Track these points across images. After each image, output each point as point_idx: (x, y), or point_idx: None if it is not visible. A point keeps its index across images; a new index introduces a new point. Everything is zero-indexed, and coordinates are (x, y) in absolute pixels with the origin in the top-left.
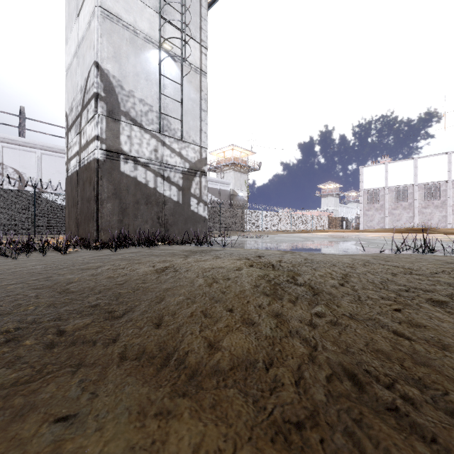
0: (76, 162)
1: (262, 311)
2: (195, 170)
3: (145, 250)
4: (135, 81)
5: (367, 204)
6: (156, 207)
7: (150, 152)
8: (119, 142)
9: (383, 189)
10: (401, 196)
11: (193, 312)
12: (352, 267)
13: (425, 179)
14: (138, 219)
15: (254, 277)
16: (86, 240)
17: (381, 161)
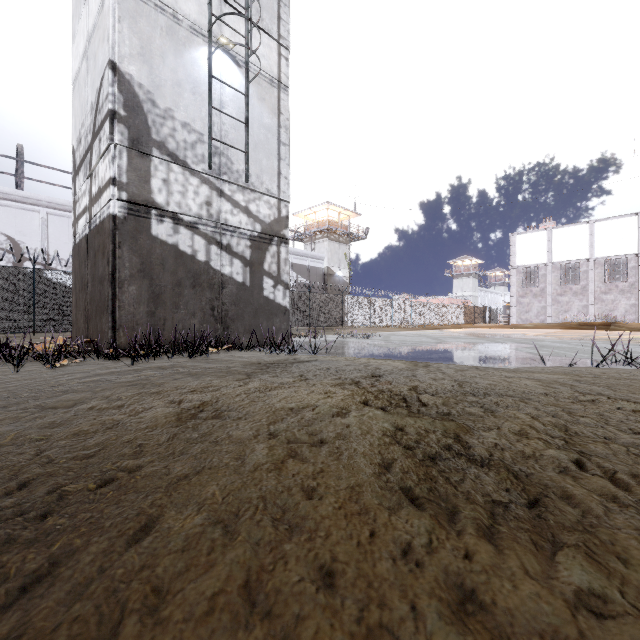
0: (85, 222)
1: (419, 587)
2: (270, 235)
3: (183, 363)
4: (175, 94)
5: (522, 288)
6: (209, 292)
7: (200, 206)
8: (149, 190)
9: (544, 266)
10: (570, 276)
11: (217, 594)
12: (560, 407)
13: (605, 251)
14: (180, 310)
15: (375, 436)
16: (93, 345)
17: (542, 226)
